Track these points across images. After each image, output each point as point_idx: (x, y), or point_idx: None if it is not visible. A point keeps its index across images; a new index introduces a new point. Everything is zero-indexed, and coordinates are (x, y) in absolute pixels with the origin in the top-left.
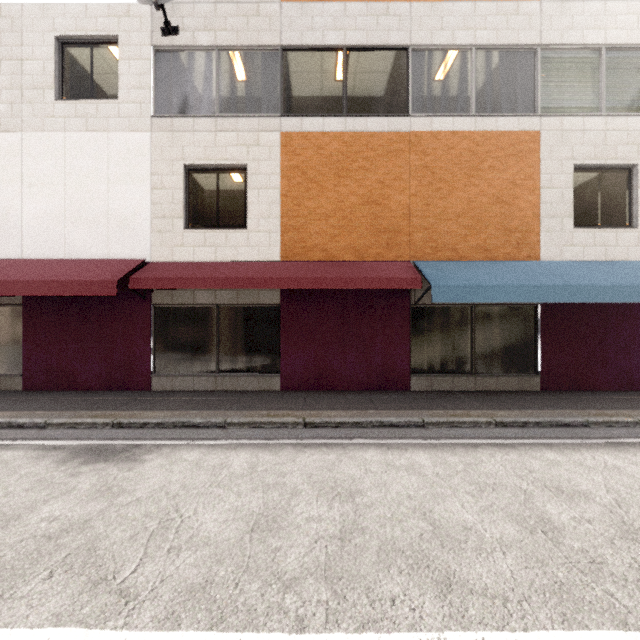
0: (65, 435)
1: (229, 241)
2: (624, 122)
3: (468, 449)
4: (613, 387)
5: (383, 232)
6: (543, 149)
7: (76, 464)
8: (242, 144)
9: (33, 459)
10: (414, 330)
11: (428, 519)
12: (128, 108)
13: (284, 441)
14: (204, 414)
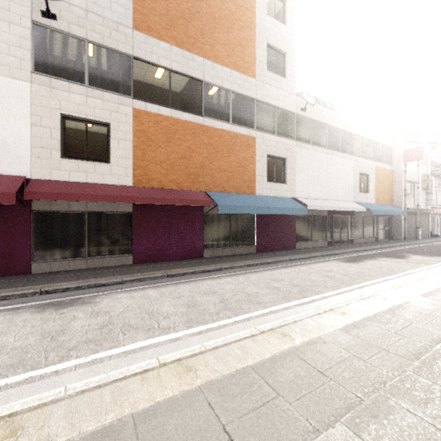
0: (7, 303)
1: (97, 170)
2: (282, 140)
3: (242, 275)
4: (279, 249)
5: (190, 175)
6: (257, 145)
7: (52, 310)
8: (107, 109)
9: (11, 315)
10: (205, 226)
11: (244, 293)
12: (8, 59)
13: (164, 283)
14: (102, 279)
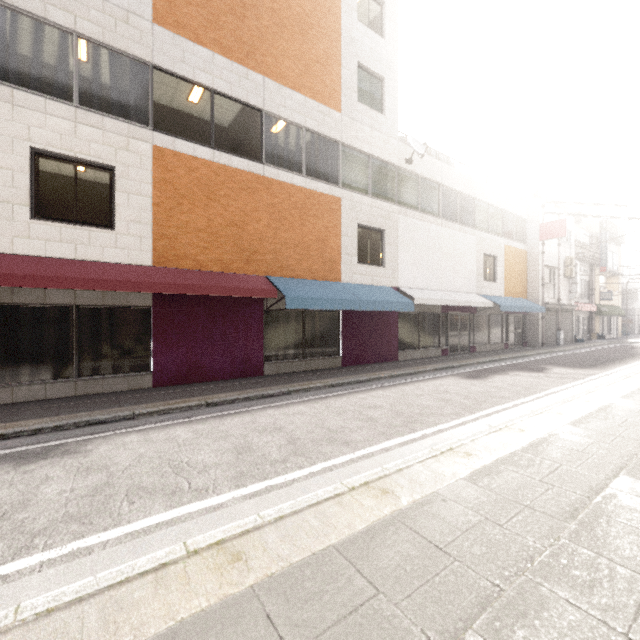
0: None
1: (93, 240)
2: (379, 204)
3: (322, 400)
4: (375, 361)
5: (244, 251)
6: (342, 210)
7: (9, 468)
8: (109, 144)
9: None
10: (266, 329)
11: (324, 428)
12: None
13: (202, 417)
14: (99, 413)
